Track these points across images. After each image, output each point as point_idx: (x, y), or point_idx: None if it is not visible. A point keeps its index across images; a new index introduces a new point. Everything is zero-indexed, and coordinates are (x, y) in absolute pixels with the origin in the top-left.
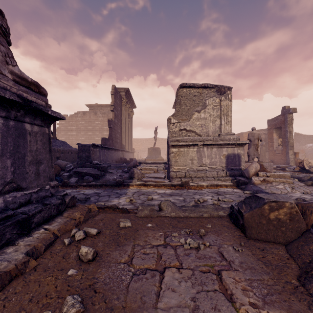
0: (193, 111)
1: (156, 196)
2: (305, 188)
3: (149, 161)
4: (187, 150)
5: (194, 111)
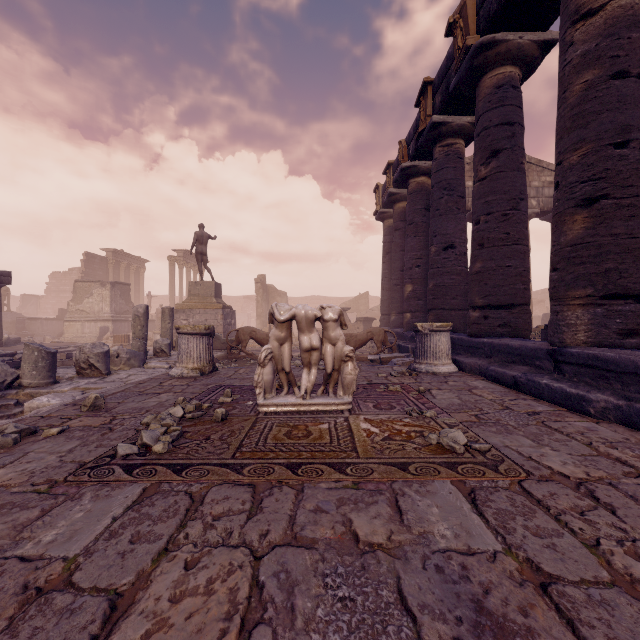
0: (85, 297)
1: None
2: None
3: None
4: (75, 324)
5: (85, 298)
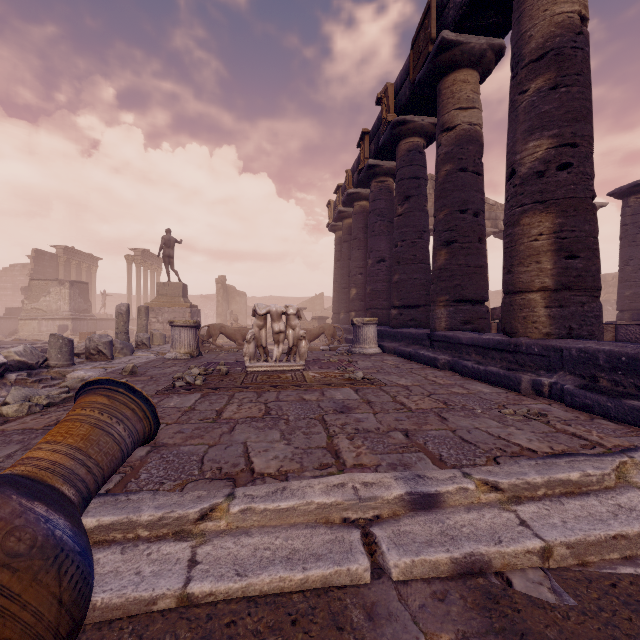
0: (42, 296)
1: None
2: None
3: None
4: (31, 322)
5: (42, 296)
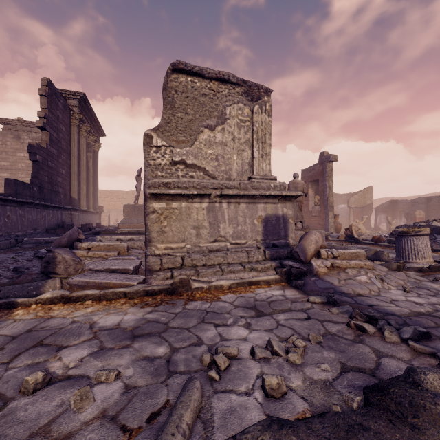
0: (201, 125)
1: (79, 354)
2: (394, 276)
3: (125, 228)
4: (187, 206)
5: (202, 127)
